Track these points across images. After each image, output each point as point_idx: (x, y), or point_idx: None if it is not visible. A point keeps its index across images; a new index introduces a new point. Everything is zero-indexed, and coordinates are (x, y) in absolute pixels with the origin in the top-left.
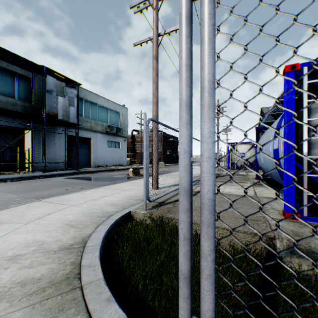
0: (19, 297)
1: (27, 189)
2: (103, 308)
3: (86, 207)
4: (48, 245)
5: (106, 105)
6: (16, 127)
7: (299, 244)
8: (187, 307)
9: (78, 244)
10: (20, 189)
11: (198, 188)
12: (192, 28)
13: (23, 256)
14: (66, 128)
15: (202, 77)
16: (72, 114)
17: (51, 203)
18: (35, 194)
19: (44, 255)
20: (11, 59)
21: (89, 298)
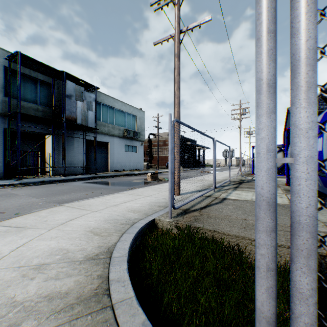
0: (46, 314)
1: (48, 193)
2: None
3: (108, 213)
4: (73, 254)
5: (123, 109)
6: (38, 133)
7: None
8: None
9: (103, 254)
10: (42, 193)
11: (224, 195)
12: None
13: (48, 266)
14: (85, 132)
15: (298, 45)
16: (90, 118)
17: (72, 209)
18: (56, 198)
19: (69, 265)
20: (33, 65)
21: (122, 321)
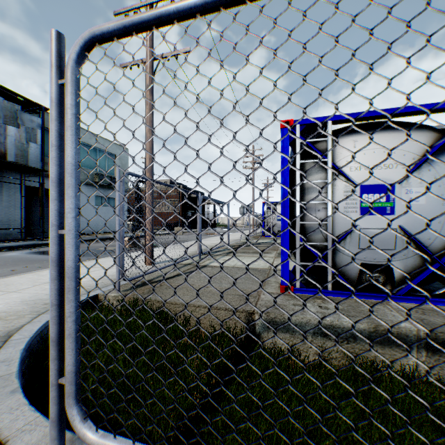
0: None
1: None
2: (2, 400)
3: (33, 293)
4: None
5: (93, 143)
6: None
7: (275, 317)
8: (55, 368)
9: None
10: None
11: (208, 262)
12: (63, 110)
13: None
14: (24, 175)
15: (65, 159)
16: (33, 153)
17: None
18: None
19: None
20: None
21: None
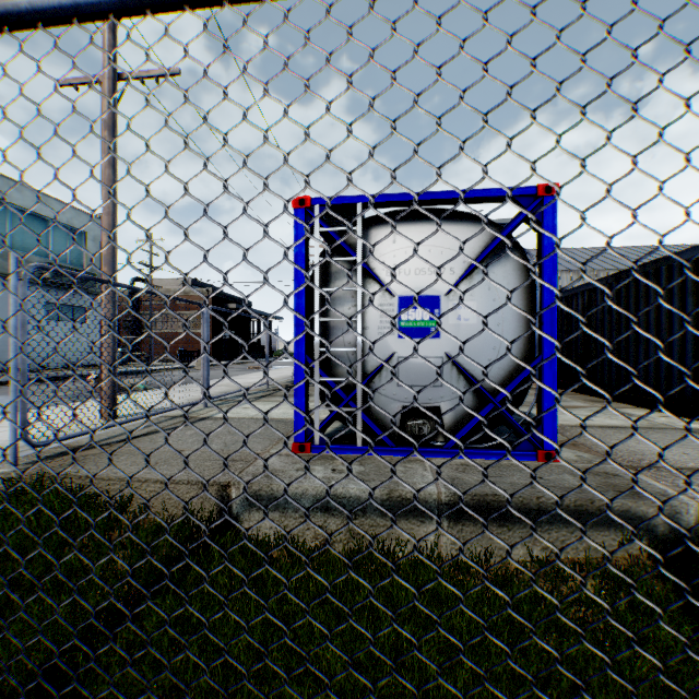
0: None
1: None
2: None
3: None
4: None
5: (40, 209)
6: None
7: (260, 489)
8: None
9: None
10: None
11: (216, 411)
12: None
13: None
14: None
15: None
16: None
17: None
18: None
19: None
20: None
21: None
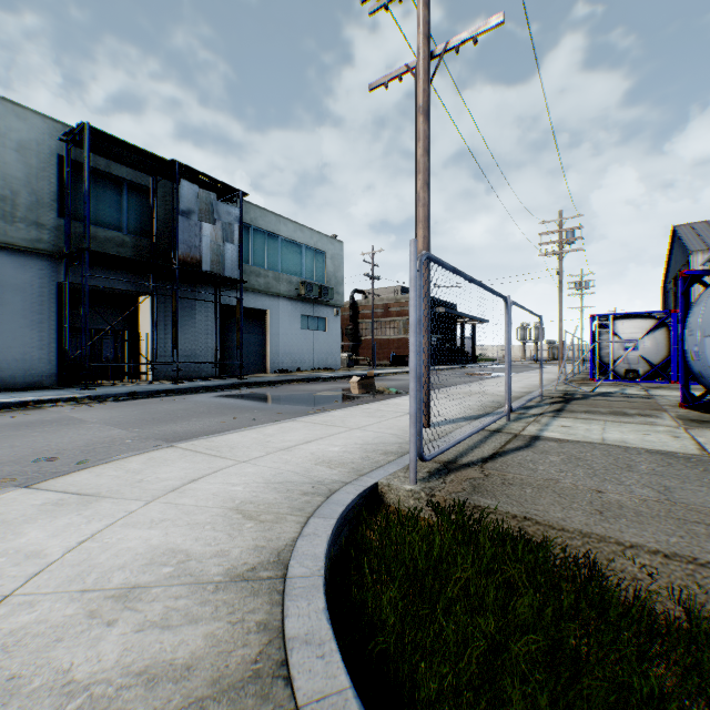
0: None
1: (145, 417)
2: None
3: (272, 467)
4: (200, 564)
5: (297, 238)
6: (123, 291)
7: None
8: None
9: (268, 569)
10: (132, 418)
11: (532, 428)
12: None
13: (146, 591)
14: (218, 290)
15: None
16: (229, 258)
17: (195, 454)
18: (160, 430)
19: (192, 594)
20: (113, 151)
21: None
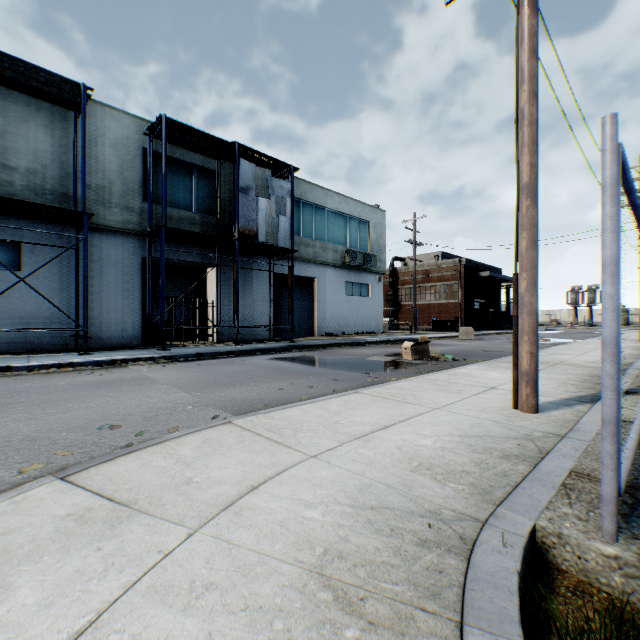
0: None
1: (207, 380)
2: None
3: (352, 470)
4: None
5: (342, 209)
6: (193, 263)
7: None
8: None
9: None
10: (195, 380)
11: None
12: None
13: None
14: (271, 260)
15: None
16: (282, 230)
17: (254, 438)
18: (219, 395)
19: None
20: (185, 140)
21: None
